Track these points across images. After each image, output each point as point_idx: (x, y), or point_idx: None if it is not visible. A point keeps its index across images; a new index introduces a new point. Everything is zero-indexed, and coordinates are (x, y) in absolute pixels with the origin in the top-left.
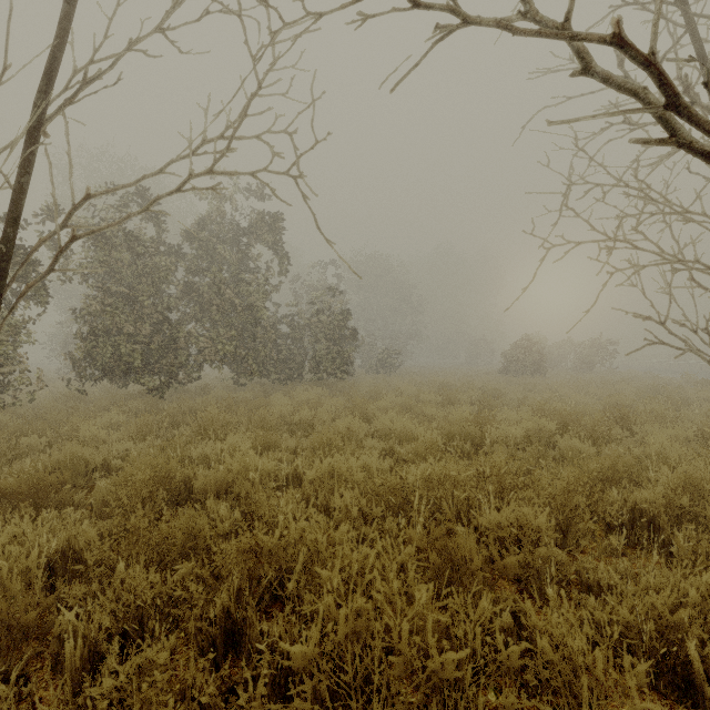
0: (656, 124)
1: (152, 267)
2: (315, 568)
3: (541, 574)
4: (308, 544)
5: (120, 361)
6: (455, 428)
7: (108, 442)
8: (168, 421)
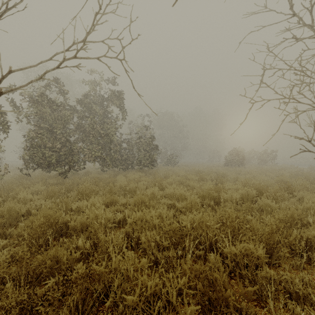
0: (310, 38)
1: (61, 116)
2: (123, 295)
3: (262, 287)
4: (122, 271)
5: (45, 160)
6: (205, 193)
7: (33, 200)
8: (65, 189)
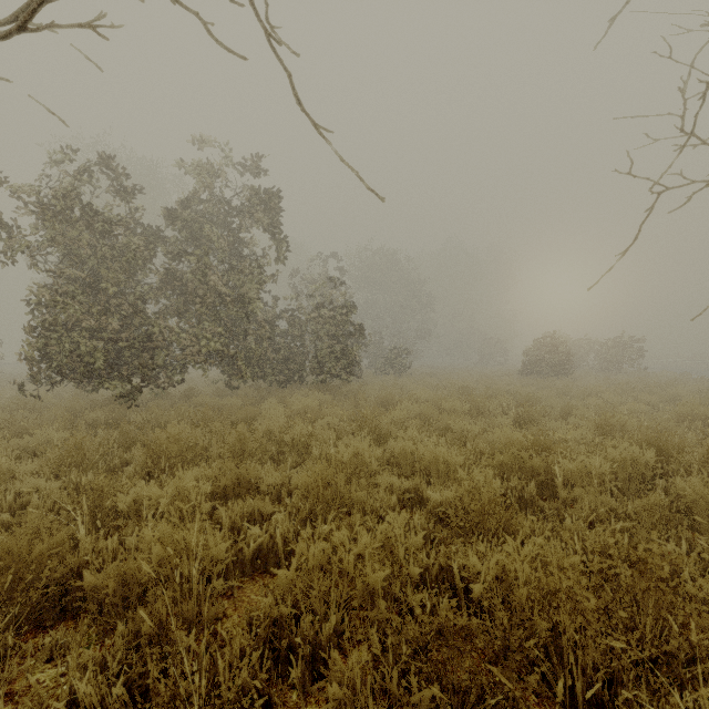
0: None
1: (124, 251)
2: None
3: None
4: None
5: (81, 361)
6: (508, 459)
7: (18, 476)
8: (122, 439)
